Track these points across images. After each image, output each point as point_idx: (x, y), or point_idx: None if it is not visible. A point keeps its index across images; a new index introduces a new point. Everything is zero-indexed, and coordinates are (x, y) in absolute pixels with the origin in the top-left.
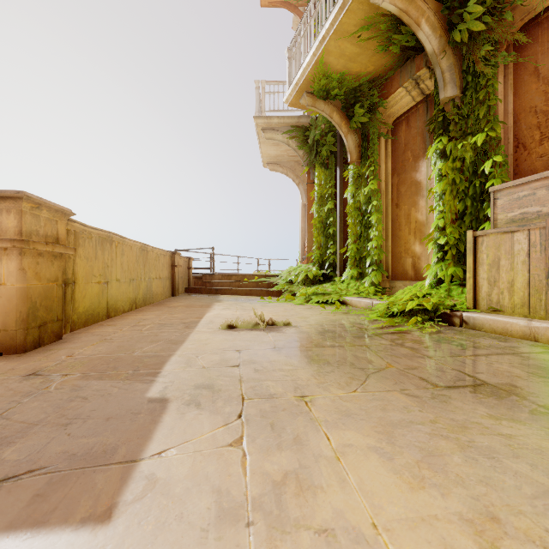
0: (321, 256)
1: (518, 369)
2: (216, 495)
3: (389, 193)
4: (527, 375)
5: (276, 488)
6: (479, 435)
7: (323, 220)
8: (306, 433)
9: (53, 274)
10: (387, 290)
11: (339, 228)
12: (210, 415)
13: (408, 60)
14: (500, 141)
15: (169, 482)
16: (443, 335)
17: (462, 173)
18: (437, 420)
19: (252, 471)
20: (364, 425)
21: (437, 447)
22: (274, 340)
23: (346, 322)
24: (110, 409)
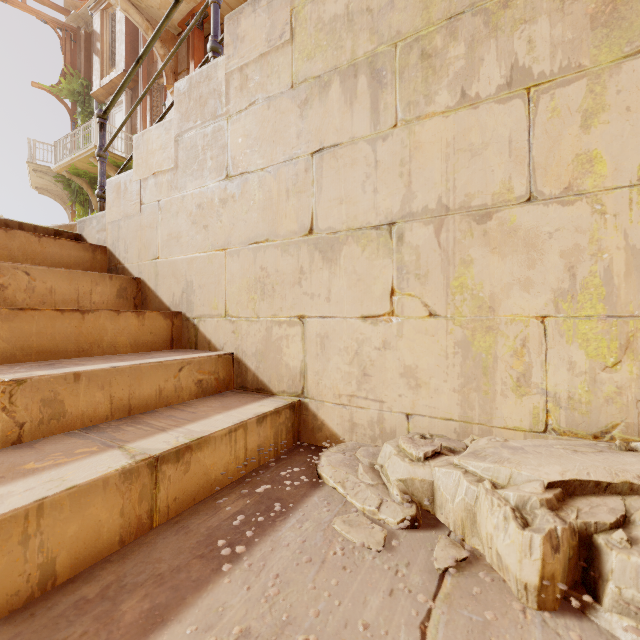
0: None
1: None
2: None
3: None
4: None
5: None
6: None
7: None
8: None
9: None
10: None
11: None
12: None
13: None
14: None
15: None
16: None
17: None
18: None
19: None
20: None
21: None
22: None
23: None
24: None
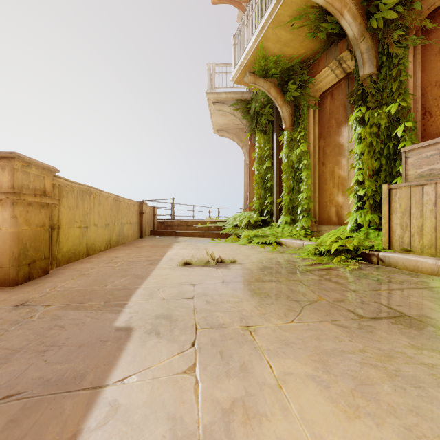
0: (260, 206)
1: (431, 302)
2: (171, 422)
3: (316, 154)
4: (439, 307)
5: (225, 416)
6: (405, 364)
7: (262, 176)
8: (251, 361)
9: (41, 221)
10: (315, 233)
11: (275, 182)
12: (168, 343)
13: (333, 44)
14: (410, 109)
15: (129, 409)
16: (363, 272)
17: (378, 137)
18: (366, 350)
19: (204, 398)
20: (302, 354)
21: (368, 376)
22: (223, 275)
23: (282, 259)
24: (82, 337)
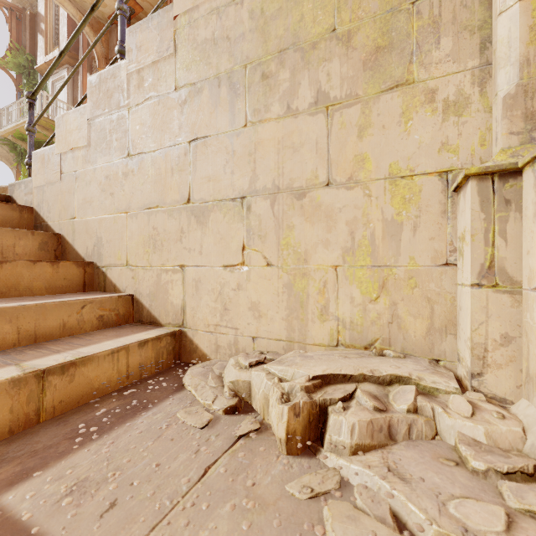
0: None
1: None
2: None
3: None
4: None
5: None
6: None
7: None
8: None
9: None
10: None
11: None
12: None
13: None
14: None
15: None
16: None
17: None
18: None
19: None
20: None
21: None
22: None
23: None
24: None
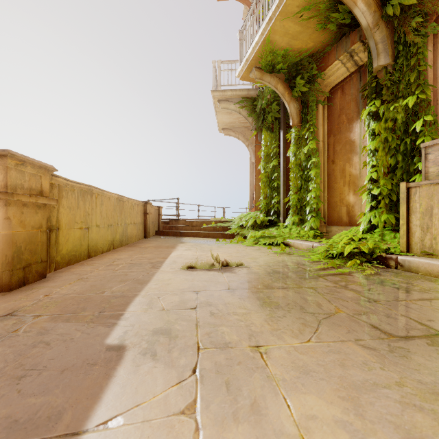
0: (267, 205)
1: None
2: None
3: (325, 151)
4: None
5: None
6: None
7: (269, 175)
8: (264, 397)
9: (37, 222)
10: (324, 234)
11: (282, 181)
12: (164, 369)
13: (344, 36)
14: (430, 102)
15: None
16: (381, 277)
17: (394, 132)
18: (404, 382)
19: None
20: (326, 388)
21: (414, 423)
22: (229, 280)
23: (291, 263)
24: (67, 358)
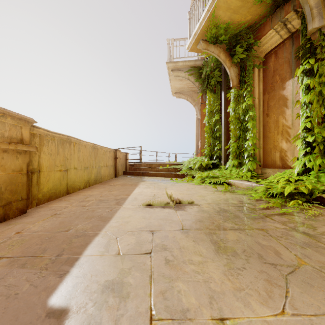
0: (210, 151)
1: None
2: None
3: (260, 106)
4: None
5: None
6: None
7: (212, 127)
8: None
9: (18, 166)
10: (259, 175)
11: (223, 132)
12: None
13: (278, 8)
14: None
15: None
16: None
17: None
18: None
19: None
20: None
21: None
22: (182, 219)
23: (235, 201)
24: None
